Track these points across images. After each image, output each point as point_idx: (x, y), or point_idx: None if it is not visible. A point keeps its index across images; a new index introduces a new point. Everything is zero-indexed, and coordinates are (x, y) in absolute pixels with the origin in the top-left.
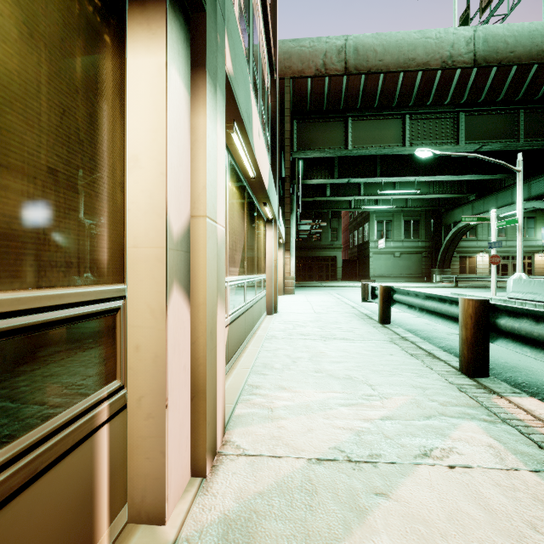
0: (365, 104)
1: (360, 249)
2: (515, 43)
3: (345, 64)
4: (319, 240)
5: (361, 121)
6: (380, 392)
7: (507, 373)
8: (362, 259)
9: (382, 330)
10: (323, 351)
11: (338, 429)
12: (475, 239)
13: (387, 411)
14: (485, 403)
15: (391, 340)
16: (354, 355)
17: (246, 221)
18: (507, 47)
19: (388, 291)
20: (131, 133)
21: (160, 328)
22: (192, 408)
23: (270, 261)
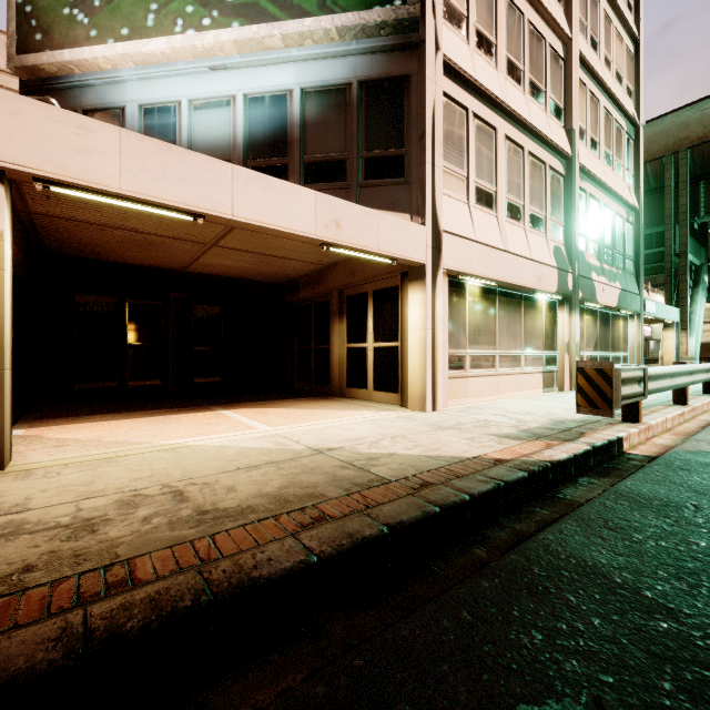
0: None
1: None
2: None
3: None
4: None
5: None
6: None
7: None
8: None
9: None
10: None
11: None
12: None
13: None
14: None
15: (701, 390)
16: None
17: (599, 326)
18: None
19: None
20: (558, 327)
21: (563, 359)
22: (569, 377)
23: (632, 343)
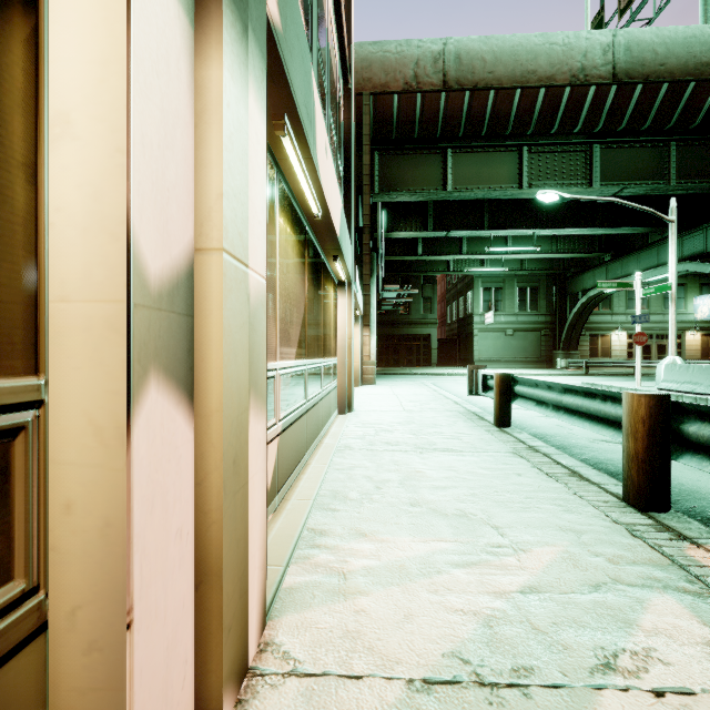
0: (470, 130)
1: (461, 325)
2: (666, 53)
3: (443, 76)
4: (407, 312)
5: (464, 153)
6: (512, 539)
7: (688, 501)
8: (464, 338)
9: (501, 436)
10: (420, 470)
11: (455, 614)
12: (610, 312)
13: (528, 576)
14: (677, 557)
15: (515, 451)
16: (466, 476)
17: (308, 280)
18: (655, 58)
19: (506, 382)
20: (55, 66)
21: (114, 467)
22: (197, 603)
23: (343, 339)
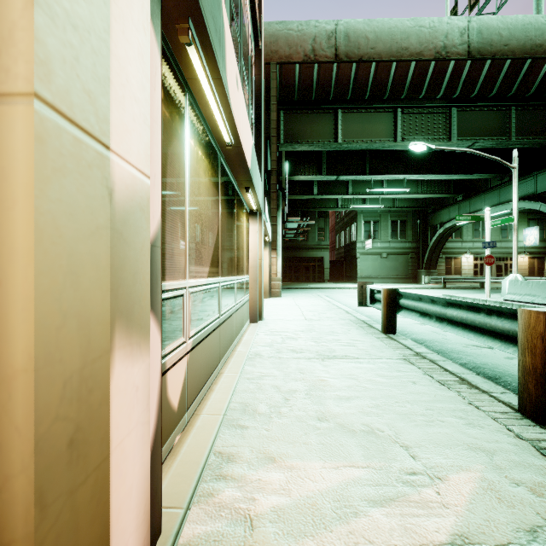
0: (356, 95)
1: (347, 250)
2: (509, 36)
3: (335, 50)
4: (305, 240)
5: (351, 113)
6: (425, 463)
7: None
8: (349, 260)
9: (389, 342)
10: (323, 378)
11: None
12: (460, 240)
13: (454, 518)
14: None
15: (405, 358)
16: (366, 385)
17: (222, 205)
18: (501, 39)
19: (393, 296)
20: None
21: None
22: None
23: (254, 260)
